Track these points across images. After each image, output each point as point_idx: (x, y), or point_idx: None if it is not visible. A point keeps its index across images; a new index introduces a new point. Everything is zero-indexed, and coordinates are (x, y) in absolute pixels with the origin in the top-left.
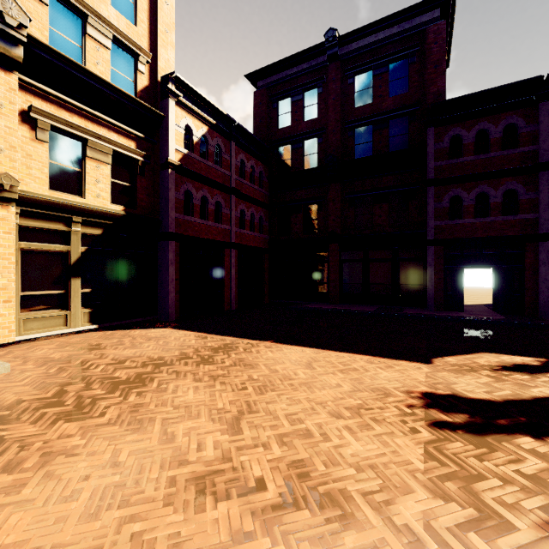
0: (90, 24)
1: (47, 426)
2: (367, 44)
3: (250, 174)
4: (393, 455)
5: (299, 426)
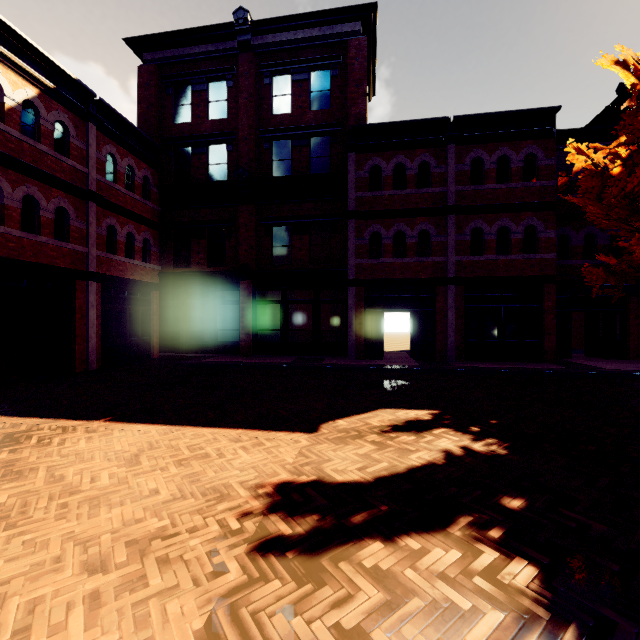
0: None
1: None
2: (285, 40)
3: (126, 177)
4: None
5: None
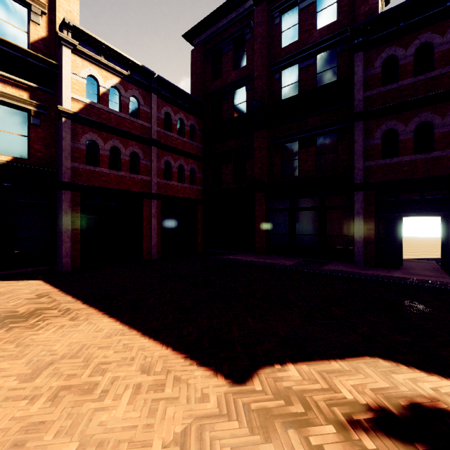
0: None
1: None
2: None
3: (179, 127)
4: None
5: None
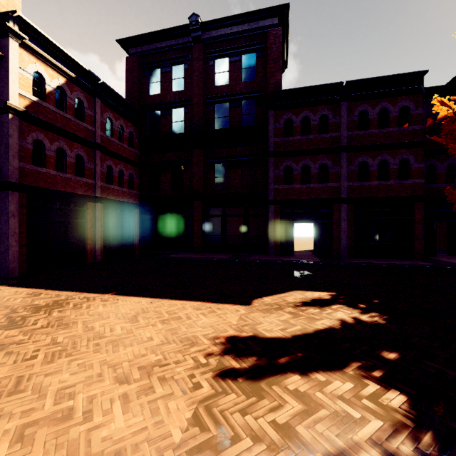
0: None
1: None
2: (224, 34)
3: (119, 133)
4: (155, 427)
5: (64, 405)
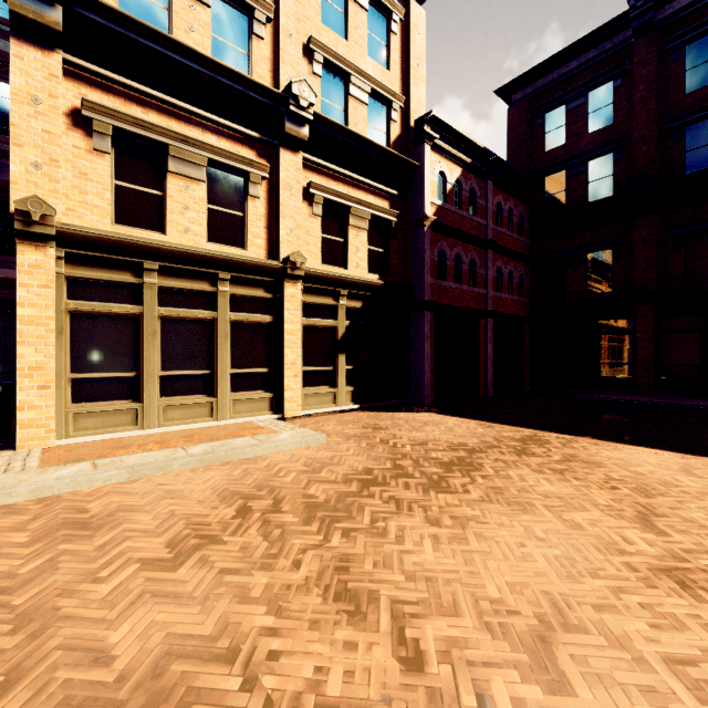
0: (352, 83)
1: (423, 494)
2: None
3: (506, 220)
4: None
5: None
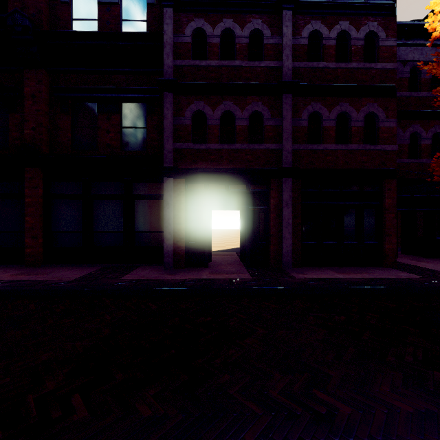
0: None
1: None
2: None
3: None
4: None
5: None
